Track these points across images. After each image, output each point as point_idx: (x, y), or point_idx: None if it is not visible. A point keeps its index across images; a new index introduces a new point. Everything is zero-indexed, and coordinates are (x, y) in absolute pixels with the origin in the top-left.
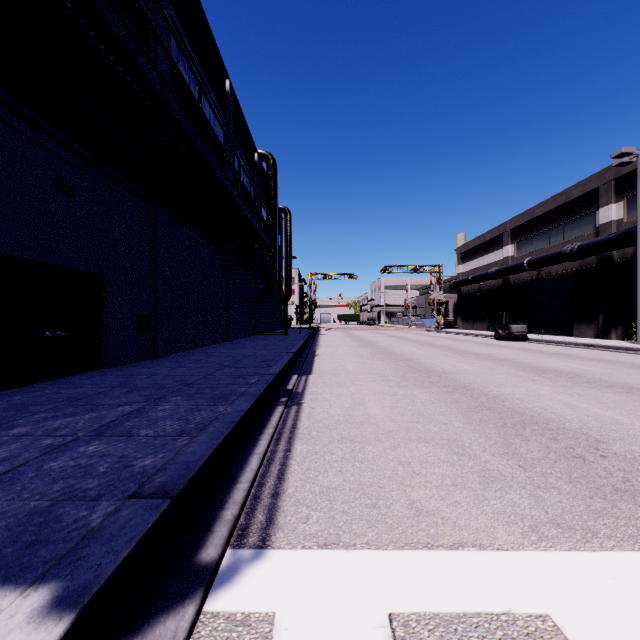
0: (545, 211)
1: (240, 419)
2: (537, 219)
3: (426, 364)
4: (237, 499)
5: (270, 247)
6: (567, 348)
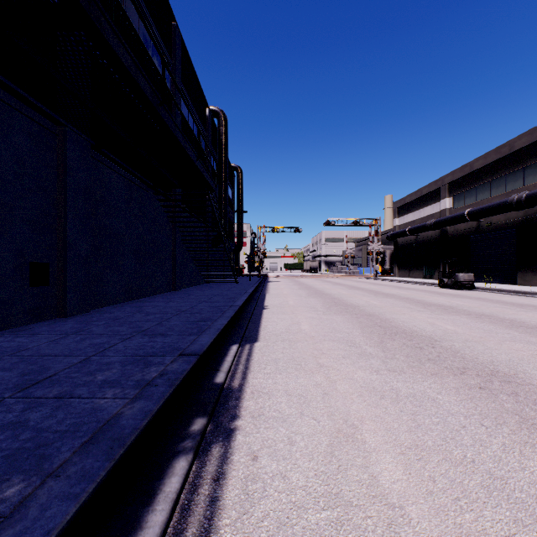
0: (486, 163)
1: None
2: (477, 172)
3: (397, 322)
4: None
5: (221, 199)
6: (526, 298)
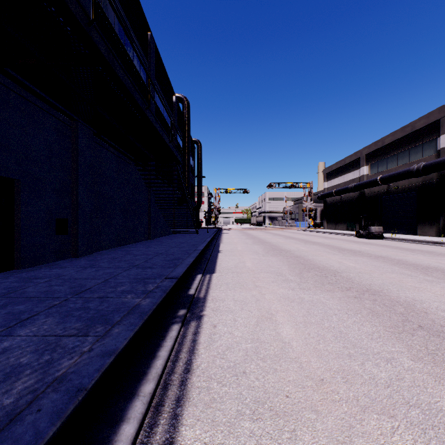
0: (394, 139)
1: (99, 377)
2: (387, 146)
3: (315, 261)
4: None
5: (185, 167)
6: (420, 245)
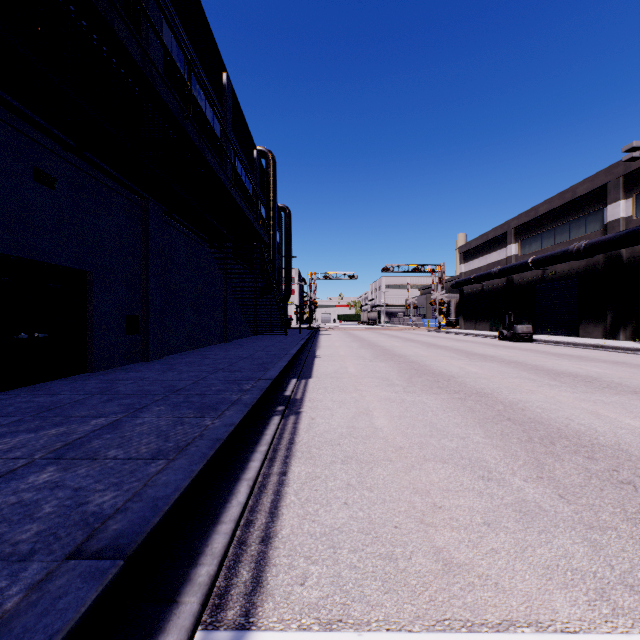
0: (550, 209)
1: (228, 435)
2: (542, 217)
3: (432, 367)
4: (216, 548)
5: (269, 246)
6: (576, 349)
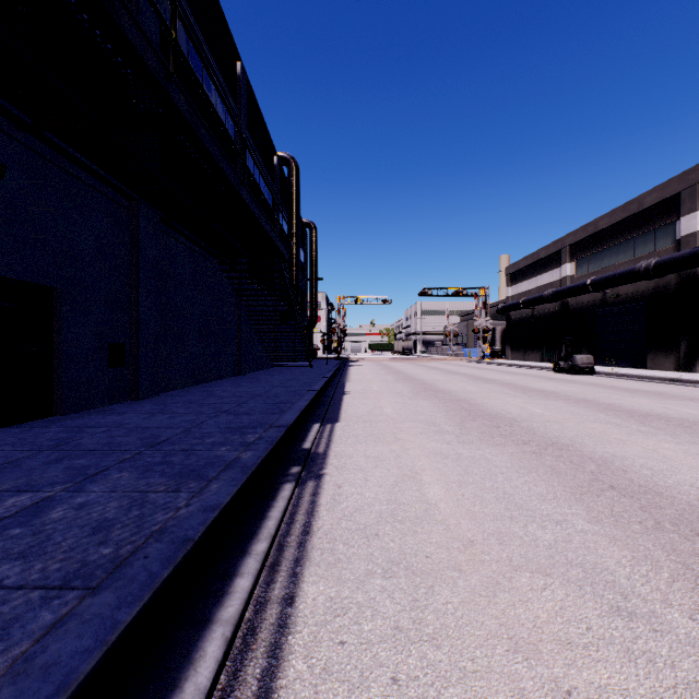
0: (612, 223)
1: (205, 530)
2: (602, 232)
3: (486, 406)
4: None
5: (292, 265)
6: (648, 383)
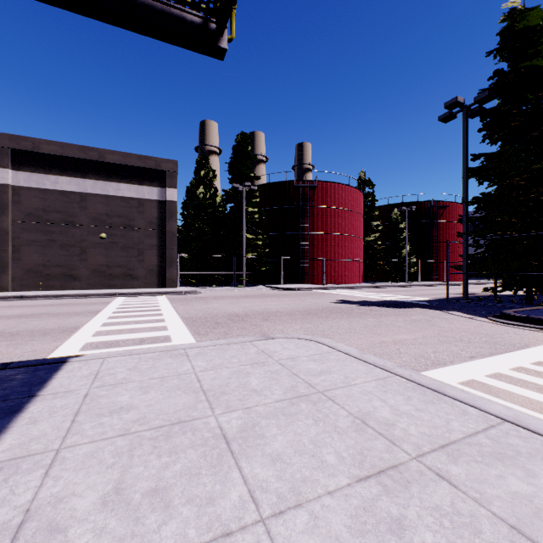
0: None
1: None
2: None
3: None
4: None
5: None
6: None
